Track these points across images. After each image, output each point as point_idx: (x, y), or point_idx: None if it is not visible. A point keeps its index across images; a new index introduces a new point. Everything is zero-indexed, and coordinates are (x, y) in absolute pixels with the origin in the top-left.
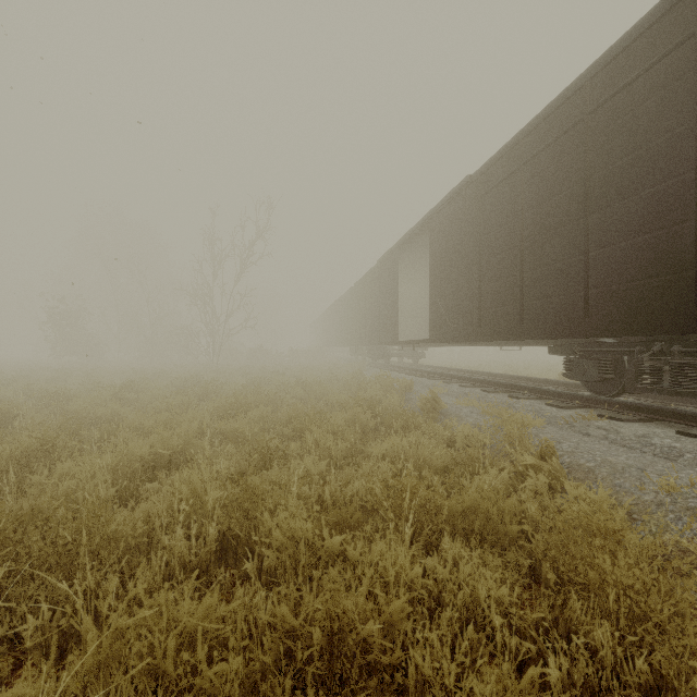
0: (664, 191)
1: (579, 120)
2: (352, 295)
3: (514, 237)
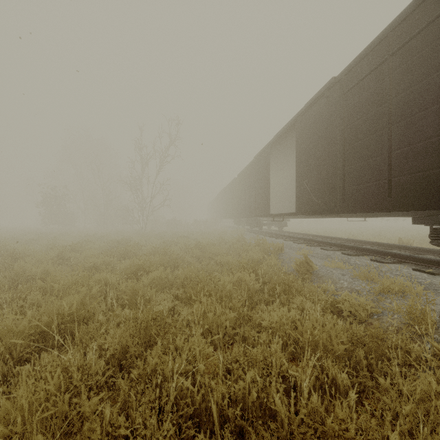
0: None
1: None
2: (235, 183)
3: (381, 122)
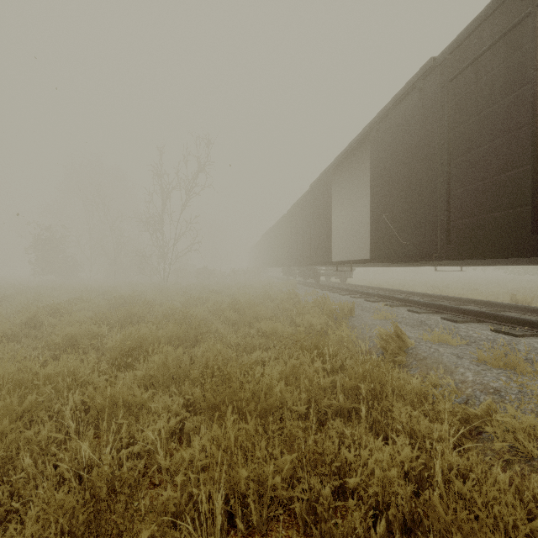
0: None
1: None
2: (284, 222)
3: (517, 115)
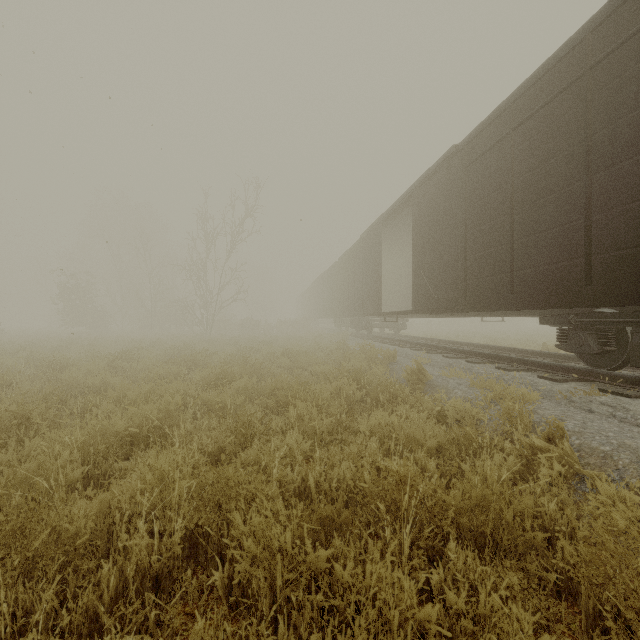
0: None
1: (580, 75)
2: (336, 269)
3: (503, 205)
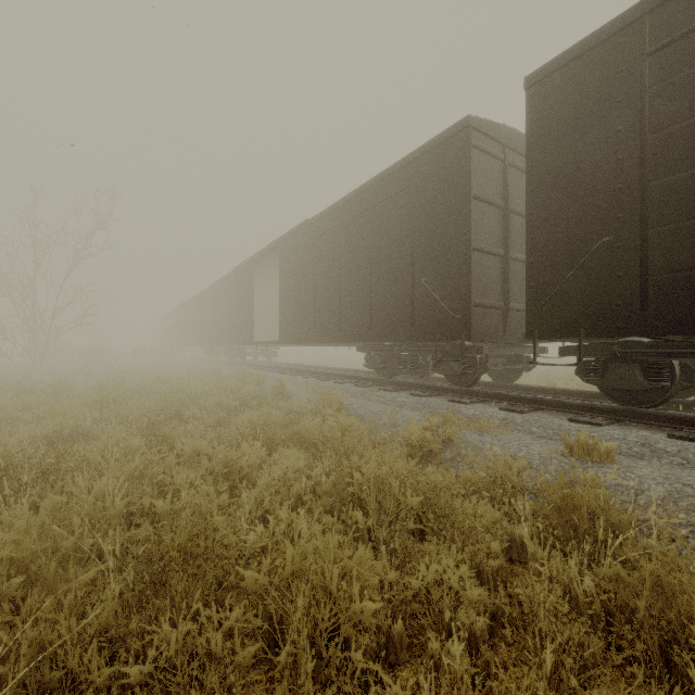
0: (401, 263)
1: (368, 208)
2: (207, 296)
3: (335, 272)
